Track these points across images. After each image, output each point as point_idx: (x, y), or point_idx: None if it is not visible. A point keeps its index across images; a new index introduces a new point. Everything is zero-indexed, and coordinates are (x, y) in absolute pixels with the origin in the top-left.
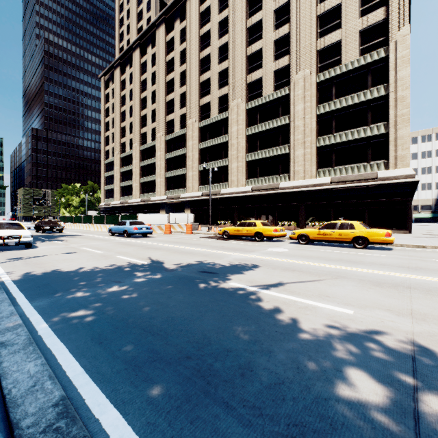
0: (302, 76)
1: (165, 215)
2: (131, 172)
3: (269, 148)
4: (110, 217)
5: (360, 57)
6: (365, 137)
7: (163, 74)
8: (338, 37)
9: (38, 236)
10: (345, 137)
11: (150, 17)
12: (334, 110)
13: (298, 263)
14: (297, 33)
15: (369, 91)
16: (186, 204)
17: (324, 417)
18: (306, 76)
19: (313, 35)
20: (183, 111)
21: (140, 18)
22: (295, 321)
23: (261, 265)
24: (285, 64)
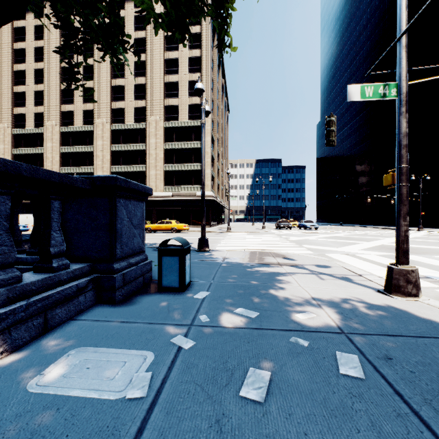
0: (154, 120)
1: (31, 215)
2: None
3: (130, 165)
4: None
5: (188, 121)
6: (191, 170)
7: (9, 60)
8: (177, 103)
9: None
10: (180, 167)
11: None
12: (175, 149)
13: None
14: (151, 87)
15: (193, 143)
16: None
17: None
18: (157, 121)
19: (162, 95)
20: (38, 110)
21: None
22: None
23: None
24: (143, 106)
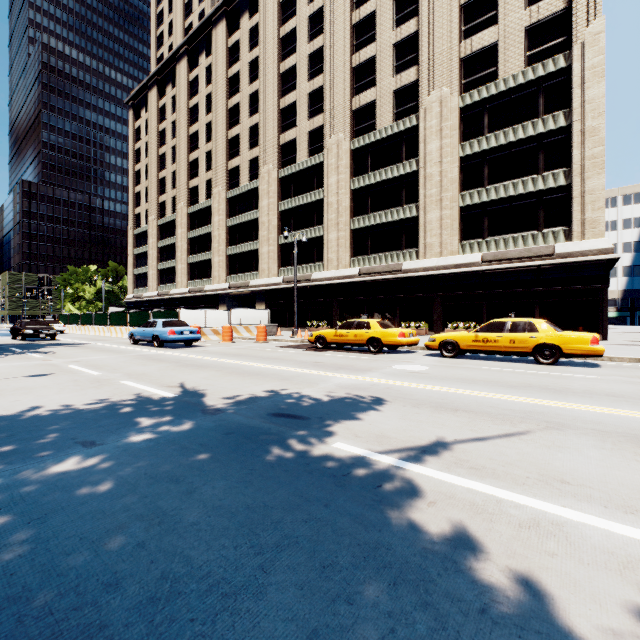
0: (437, 98)
1: (225, 311)
2: (174, 248)
3: (386, 210)
4: (136, 315)
5: (527, 68)
6: (535, 192)
7: (223, 96)
8: (493, 38)
9: (10, 345)
10: (503, 191)
11: (203, 10)
12: (486, 150)
13: (456, 393)
14: (429, 31)
15: (541, 120)
16: (259, 296)
17: None
18: (443, 98)
19: (454, 35)
20: (253, 154)
21: (189, 11)
22: (538, 589)
23: (390, 398)
24: (411, 80)
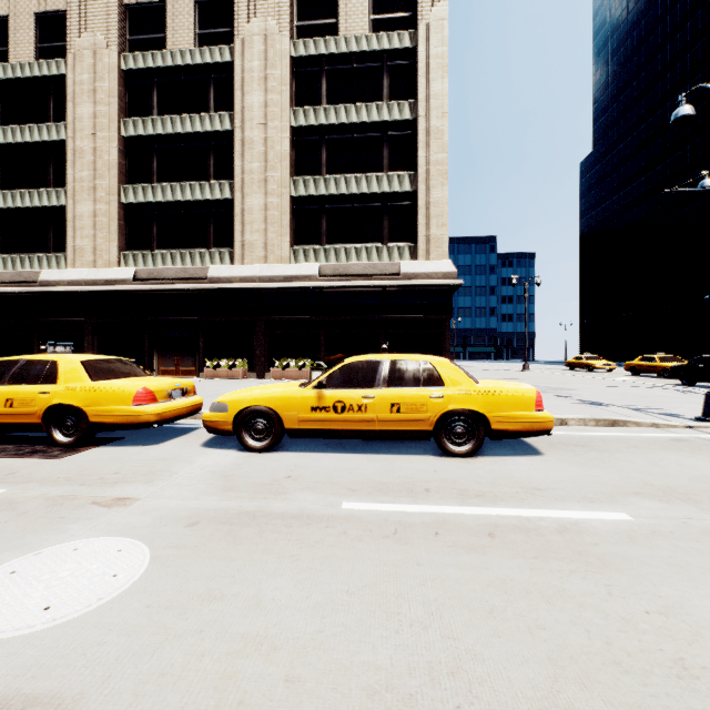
0: (260, 31)
1: None
2: None
3: (183, 182)
4: None
5: (371, 34)
6: (380, 195)
7: None
8: None
9: None
10: (345, 185)
11: None
12: (325, 127)
13: None
14: None
15: (386, 105)
16: None
17: None
18: (269, 34)
19: None
20: None
21: None
22: None
23: None
24: None
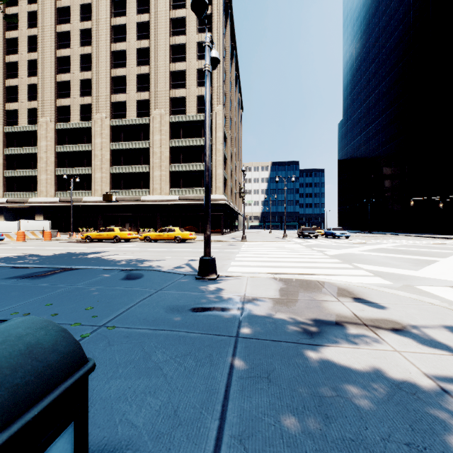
0: (159, 114)
1: (15, 222)
2: None
3: (132, 165)
4: None
5: (197, 114)
6: (201, 170)
7: (0, 51)
8: (184, 94)
9: None
10: (188, 167)
11: None
12: (182, 146)
13: (133, 249)
14: (155, 77)
15: (202, 139)
16: (37, 209)
17: (110, 265)
18: (162, 115)
19: (167, 85)
20: (32, 105)
21: None
22: (115, 259)
23: (111, 251)
24: (146, 98)
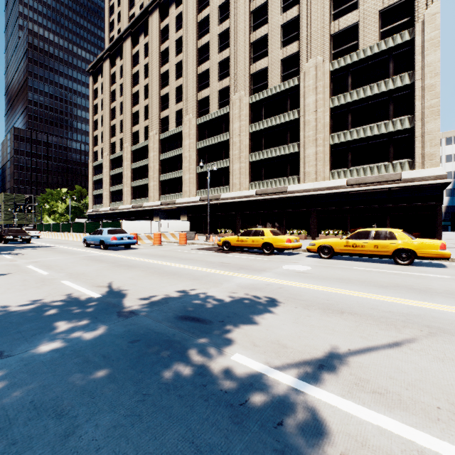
0: (313, 65)
1: (156, 222)
2: (121, 175)
3: (275, 147)
4: (90, 224)
5: (380, 41)
6: (386, 133)
7: (156, 65)
8: (355, 19)
9: None
10: (363, 133)
11: (143, 3)
12: (350, 102)
13: (338, 293)
14: (307, 15)
15: (391, 80)
16: (182, 210)
17: None
18: (318, 64)
19: (326, 17)
20: (178, 107)
21: (132, 4)
22: None
23: (283, 298)
24: (294, 51)
